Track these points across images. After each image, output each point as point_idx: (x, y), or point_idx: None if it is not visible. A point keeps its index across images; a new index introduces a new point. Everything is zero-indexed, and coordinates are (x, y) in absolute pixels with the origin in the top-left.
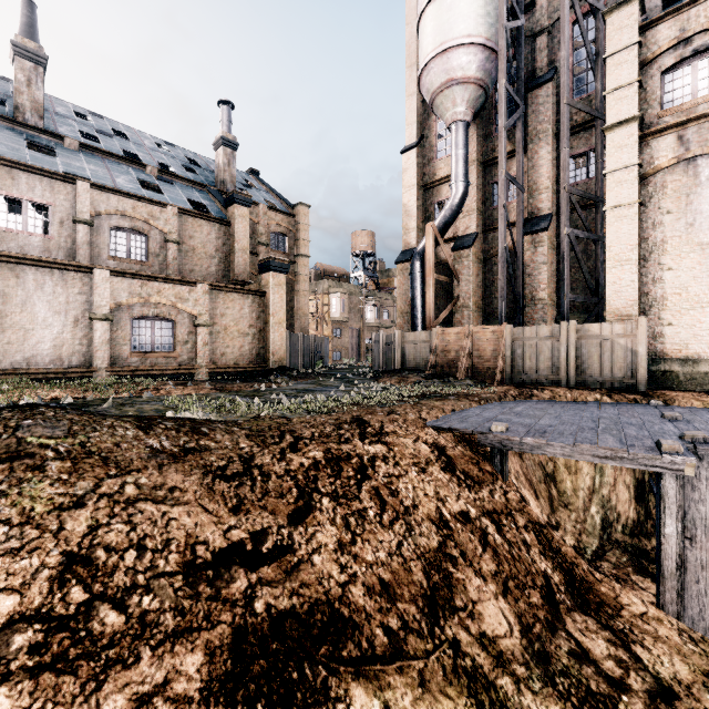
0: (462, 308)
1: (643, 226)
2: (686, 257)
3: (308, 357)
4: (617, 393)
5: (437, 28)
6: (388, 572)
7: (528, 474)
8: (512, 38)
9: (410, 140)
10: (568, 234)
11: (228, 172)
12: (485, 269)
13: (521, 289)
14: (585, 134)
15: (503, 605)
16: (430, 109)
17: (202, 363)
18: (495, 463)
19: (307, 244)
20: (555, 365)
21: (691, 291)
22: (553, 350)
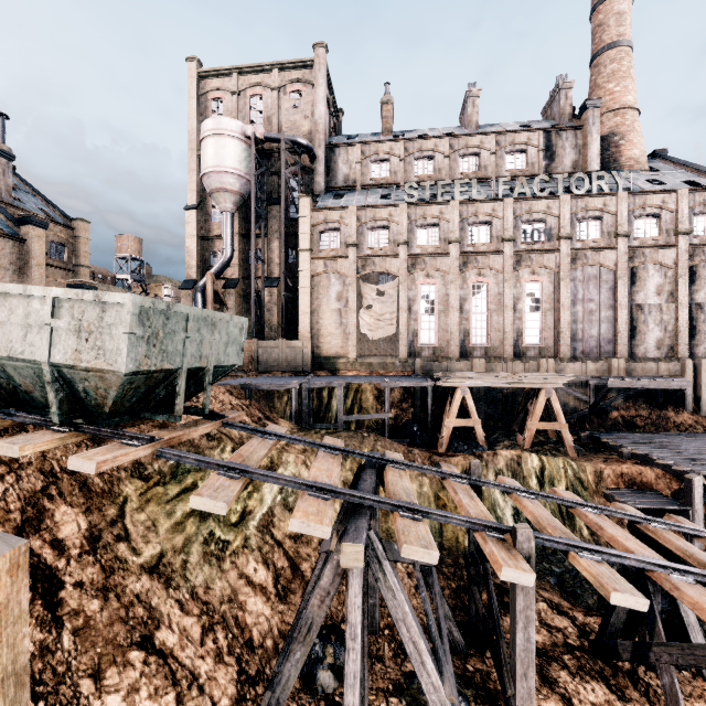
0: None
1: (313, 298)
2: (327, 314)
3: None
4: (300, 372)
5: (215, 154)
6: (221, 408)
7: (262, 407)
8: (259, 177)
9: (191, 202)
10: (284, 295)
11: (3, 181)
12: (244, 302)
13: (264, 318)
14: (296, 238)
15: (248, 418)
16: (209, 196)
17: None
18: (247, 394)
19: (88, 256)
20: (277, 360)
21: (329, 329)
22: (277, 353)
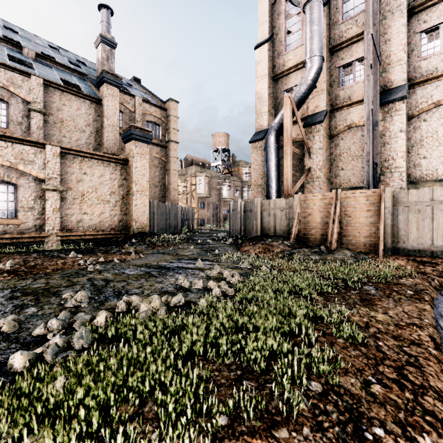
0: (313, 179)
1: None
2: None
3: (176, 223)
4: None
5: None
6: None
7: None
8: None
9: (262, 37)
10: None
11: (107, 66)
12: (332, 145)
13: (378, 157)
14: (440, 6)
15: None
16: None
17: (51, 231)
18: None
19: (176, 132)
20: None
21: None
22: None
